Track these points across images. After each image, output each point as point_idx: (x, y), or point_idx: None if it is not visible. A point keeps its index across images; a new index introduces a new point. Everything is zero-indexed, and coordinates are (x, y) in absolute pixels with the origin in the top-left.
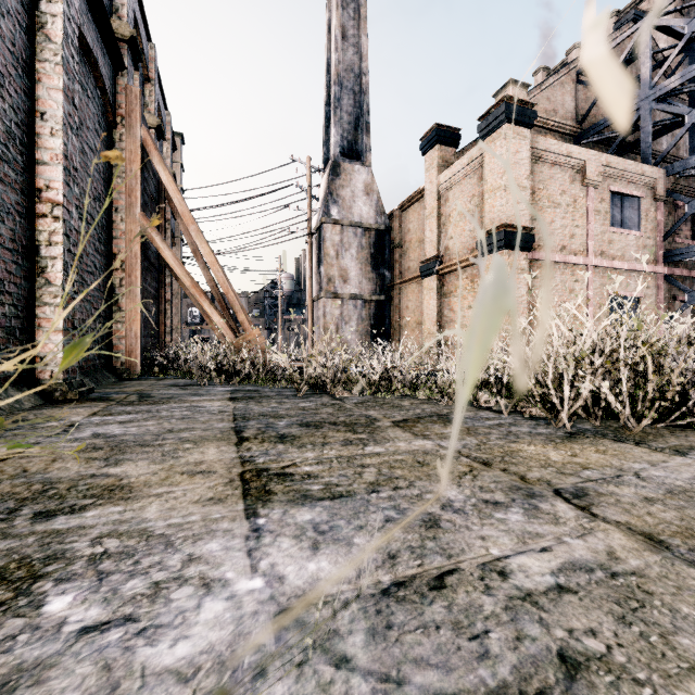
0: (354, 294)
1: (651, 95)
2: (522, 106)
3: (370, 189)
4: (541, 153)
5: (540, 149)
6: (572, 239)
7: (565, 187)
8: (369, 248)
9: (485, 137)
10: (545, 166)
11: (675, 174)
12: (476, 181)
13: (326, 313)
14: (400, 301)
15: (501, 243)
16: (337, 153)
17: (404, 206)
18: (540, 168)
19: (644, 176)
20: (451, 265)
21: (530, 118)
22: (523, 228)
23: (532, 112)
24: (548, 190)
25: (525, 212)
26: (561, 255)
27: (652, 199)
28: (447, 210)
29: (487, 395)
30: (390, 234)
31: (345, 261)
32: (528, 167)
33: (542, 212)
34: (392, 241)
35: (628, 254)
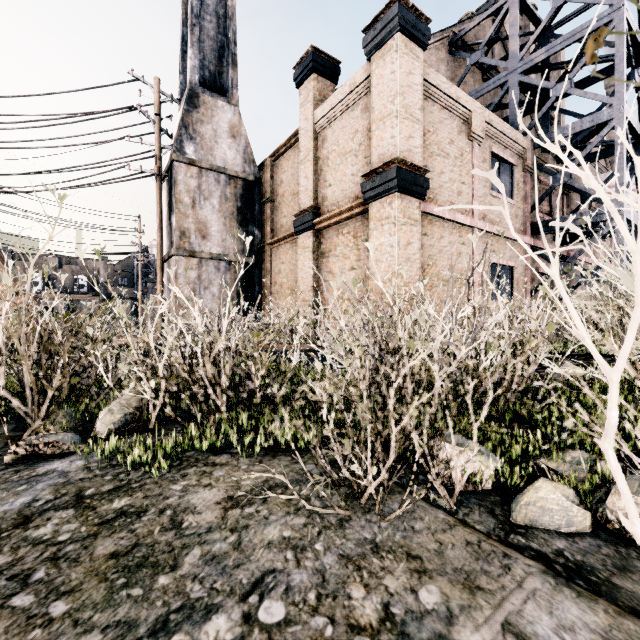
0: (216, 254)
1: (518, 67)
2: (417, 17)
3: (237, 132)
4: (432, 89)
5: (431, 83)
6: (460, 196)
7: (453, 136)
8: (235, 200)
9: (373, 52)
10: (435, 107)
11: (539, 148)
12: (359, 114)
13: (178, 274)
14: (271, 264)
15: (393, 183)
16: (194, 80)
17: (276, 154)
18: (430, 108)
19: (517, 144)
20: (330, 217)
21: (424, 36)
22: (417, 169)
23: (426, 28)
24: (438, 135)
25: (418, 150)
26: (451, 212)
27: (521, 169)
28: (326, 151)
29: (468, 453)
30: (260, 186)
31: (205, 212)
32: (421, 96)
33: (432, 159)
34: (263, 196)
35: (504, 221)
